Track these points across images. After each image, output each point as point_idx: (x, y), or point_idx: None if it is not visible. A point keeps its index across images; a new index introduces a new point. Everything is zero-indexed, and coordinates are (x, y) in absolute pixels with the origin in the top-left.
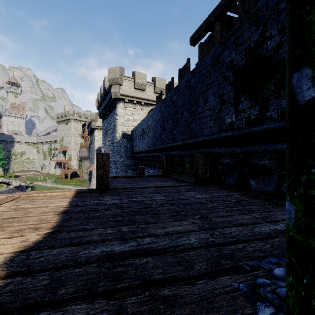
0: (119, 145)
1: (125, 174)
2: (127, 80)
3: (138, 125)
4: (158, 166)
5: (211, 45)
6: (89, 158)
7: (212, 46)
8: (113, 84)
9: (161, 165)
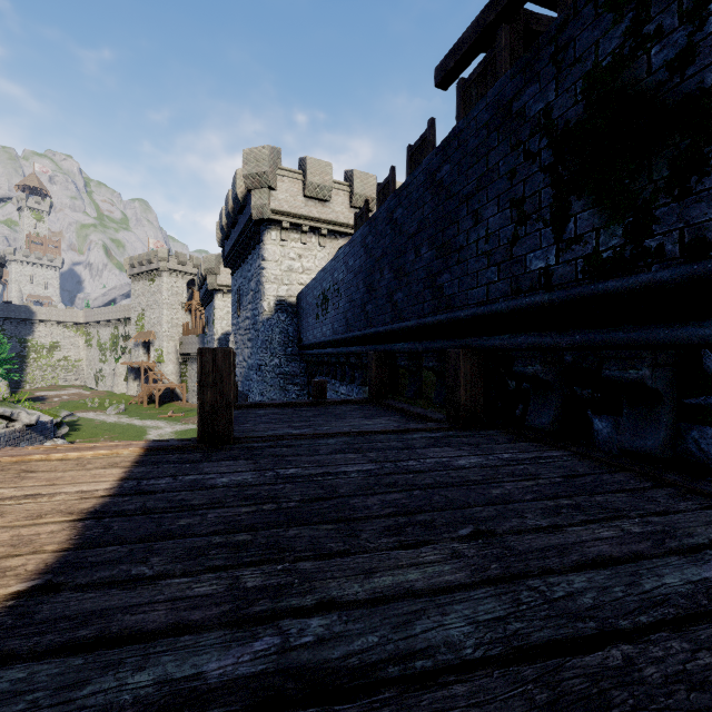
0: (269, 329)
1: (282, 397)
2: (288, 178)
3: (313, 281)
4: (359, 377)
5: (489, 83)
6: None
7: (492, 84)
8: (255, 187)
9: (366, 376)
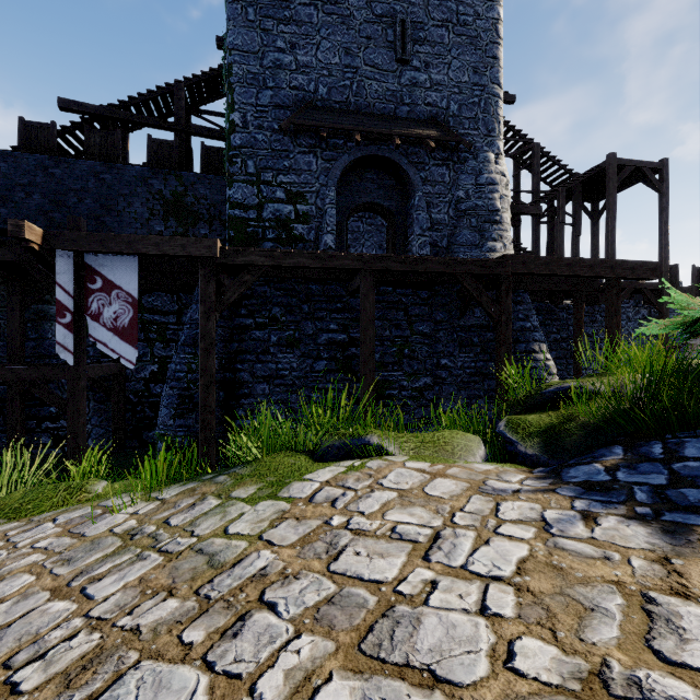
0: None
1: None
2: None
3: None
4: None
5: (110, 144)
6: None
7: (112, 146)
8: None
9: None
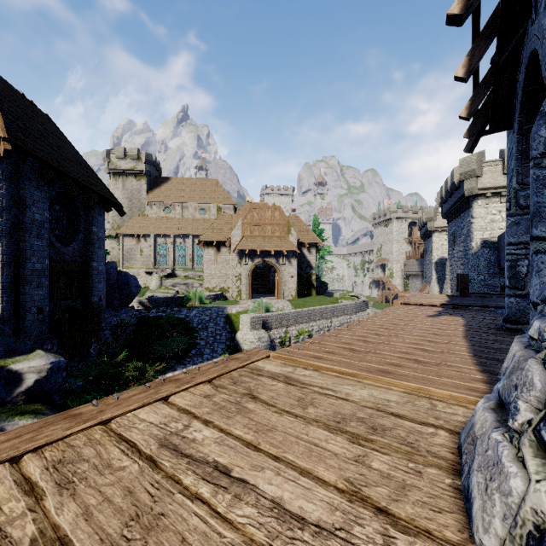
0: (476, 259)
1: None
2: (490, 166)
3: None
4: None
5: None
6: (420, 274)
7: None
8: (466, 178)
9: None
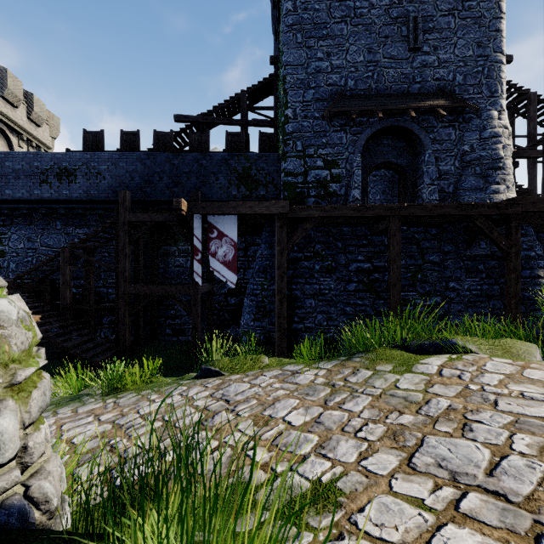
0: None
1: None
2: None
3: (29, 154)
4: None
5: (203, 140)
6: None
7: (204, 141)
8: None
9: None
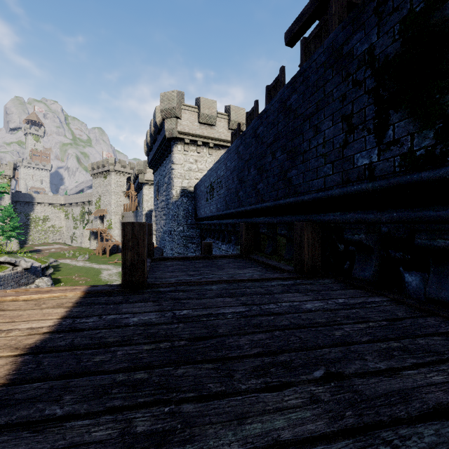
0: (176, 208)
1: (185, 251)
2: (188, 111)
3: (204, 177)
4: (234, 239)
5: (323, 38)
6: None
7: (325, 39)
8: (167, 117)
9: (239, 239)
